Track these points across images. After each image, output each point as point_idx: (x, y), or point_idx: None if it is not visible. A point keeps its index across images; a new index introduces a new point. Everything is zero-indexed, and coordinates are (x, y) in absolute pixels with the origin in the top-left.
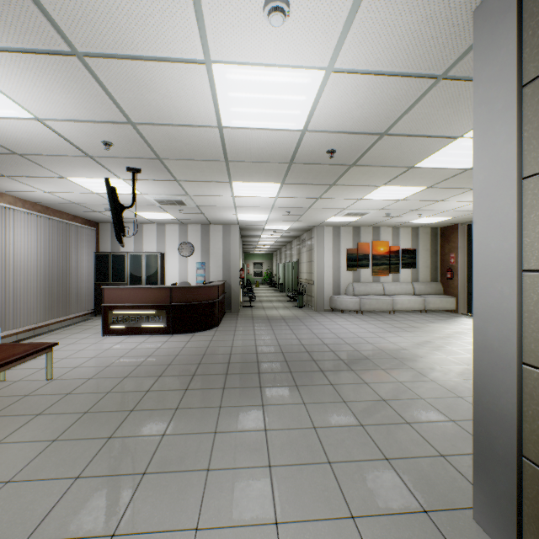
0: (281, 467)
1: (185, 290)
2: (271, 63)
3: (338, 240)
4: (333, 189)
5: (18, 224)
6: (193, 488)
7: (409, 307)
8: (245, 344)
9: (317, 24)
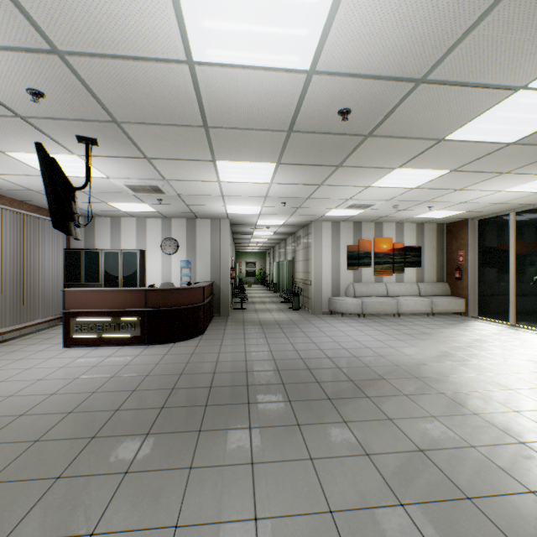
0: None
1: (163, 292)
2: None
3: (337, 236)
4: (339, 173)
5: None
6: None
7: (415, 310)
8: (233, 357)
9: None
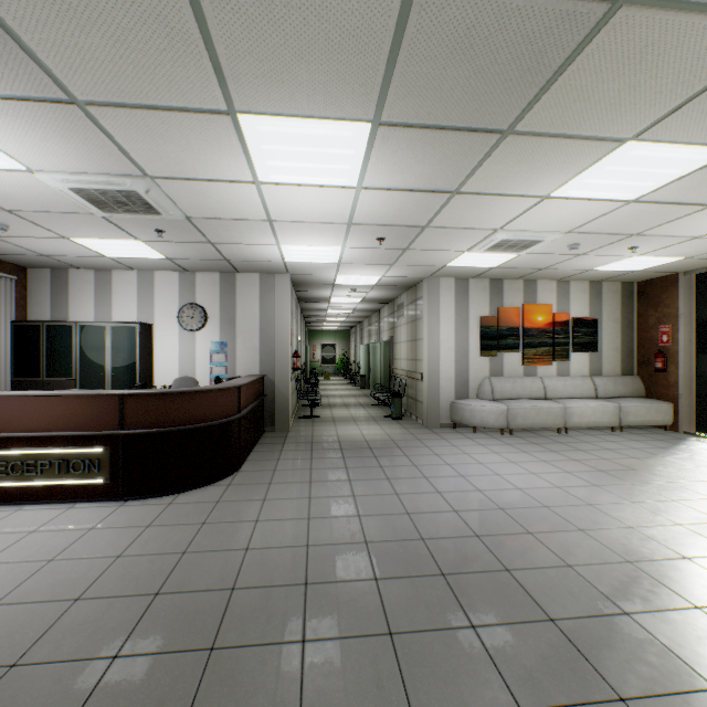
0: None
1: (156, 399)
2: None
3: (464, 302)
4: (501, 156)
5: None
6: None
7: (594, 422)
8: (282, 536)
9: None
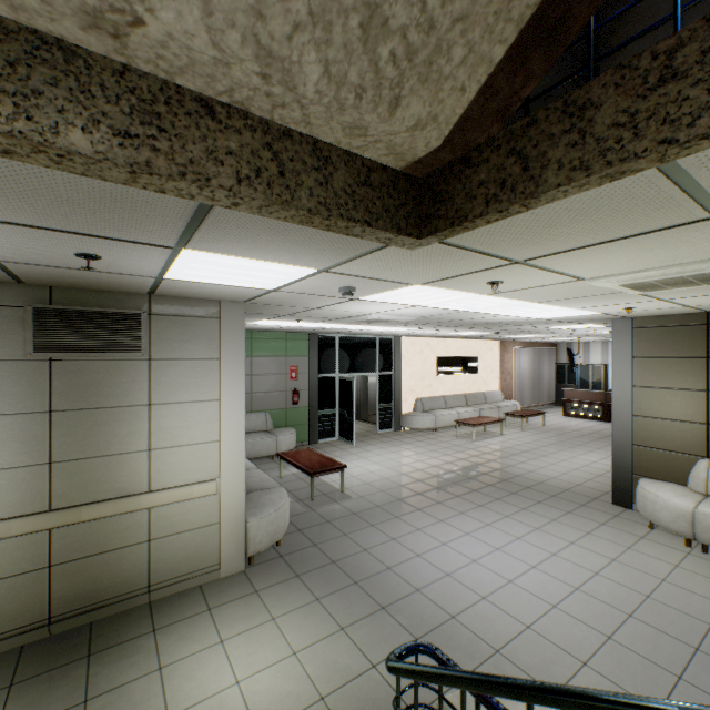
0: None
1: None
2: None
3: None
4: None
5: (520, 355)
6: (591, 449)
7: None
8: None
9: None
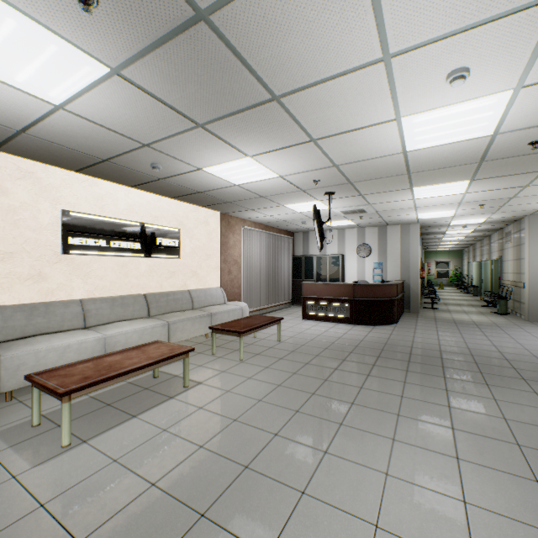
0: (463, 432)
1: (365, 287)
2: (453, 103)
3: None
4: None
5: (252, 239)
6: (387, 420)
7: None
8: (426, 341)
9: (498, 69)
